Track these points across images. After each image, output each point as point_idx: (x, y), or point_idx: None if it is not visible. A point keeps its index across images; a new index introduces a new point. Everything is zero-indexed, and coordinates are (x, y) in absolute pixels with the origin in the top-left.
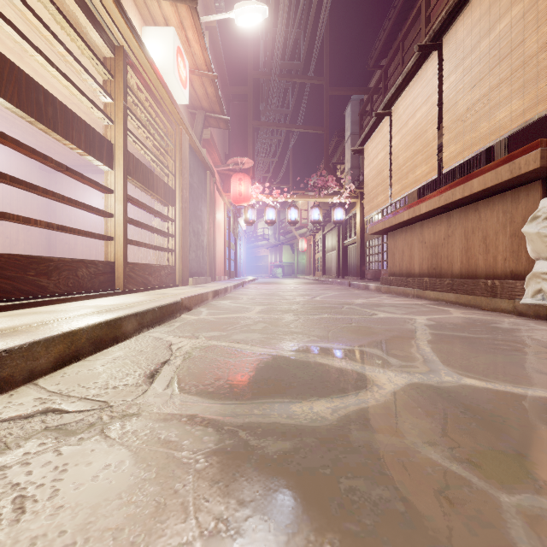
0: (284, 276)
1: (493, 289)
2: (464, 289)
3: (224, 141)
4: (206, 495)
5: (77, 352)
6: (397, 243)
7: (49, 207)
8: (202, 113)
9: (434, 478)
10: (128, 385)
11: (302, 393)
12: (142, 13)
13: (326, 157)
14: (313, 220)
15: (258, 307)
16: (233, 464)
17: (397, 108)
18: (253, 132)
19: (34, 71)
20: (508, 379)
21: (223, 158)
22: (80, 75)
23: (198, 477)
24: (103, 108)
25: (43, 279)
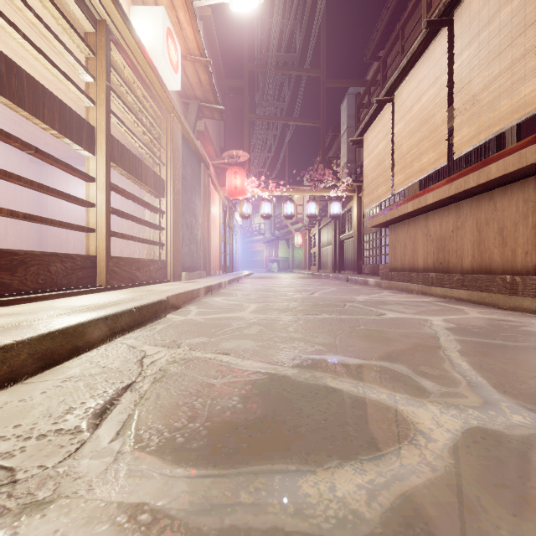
0: (279, 271)
1: (513, 286)
2: (477, 285)
3: (219, 134)
4: None
5: (12, 373)
6: (399, 236)
7: (39, 200)
8: (196, 102)
9: None
10: (62, 430)
11: (314, 450)
12: None
13: (322, 150)
14: (309, 214)
15: (253, 305)
16: None
17: (399, 93)
18: (249, 125)
19: (14, 52)
20: None
21: (218, 152)
22: (63, 57)
23: None
24: None
25: (4, 276)
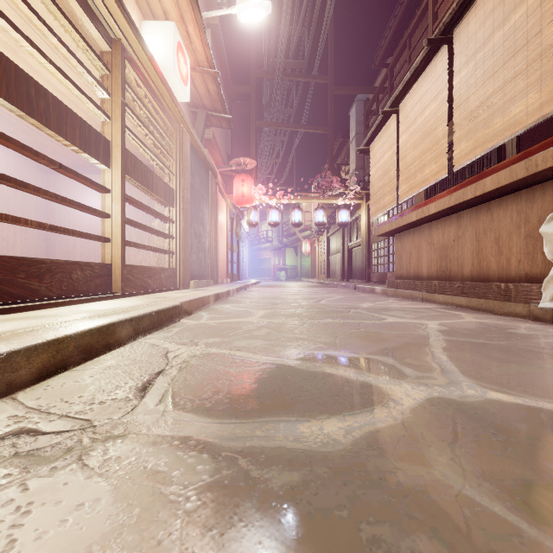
0: (287, 279)
1: (507, 292)
2: (475, 292)
3: (226, 141)
4: (196, 548)
5: (64, 361)
6: (405, 245)
7: (47, 208)
8: (204, 112)
9: (475, 523)
10: (116, 399)
11: (310, 410)
12: (141, 7)
13: (330, 158)
14: (317, 221)
15: (261, 311)
16: (231, 503)
17: (404, 105)
18: (256, 132)
19: (29, 66)
20: (539, 393)
21: (225, 159)
22: (77, 71)
23: (188, 522)
24: (102, 105)
25: (34, 282)
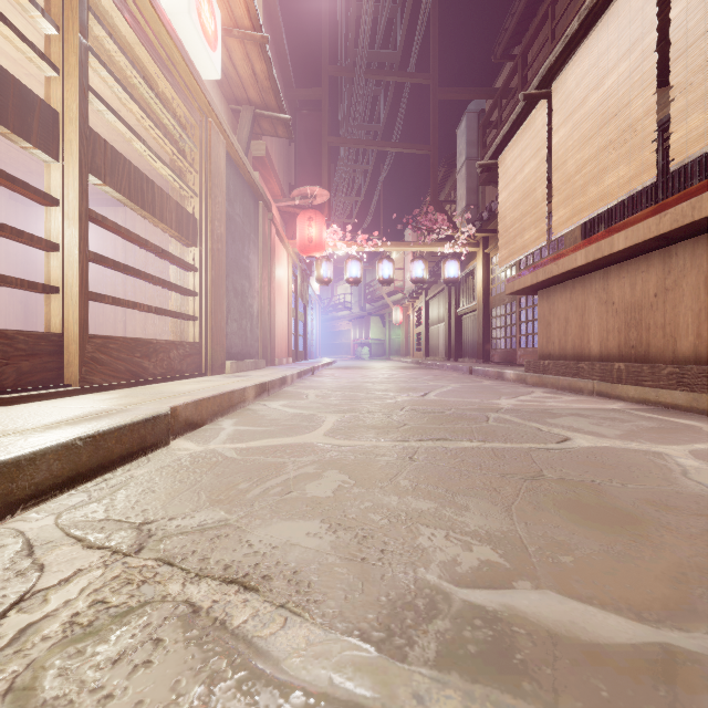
0: (371, 358)
1: None
2: None
3: (288, 167)
4: None
5: None
6: (556, 306)
7: (25, 256)
8: (250, 109)
9: None
10: None
11: None
12: None
13: (433, 188)
14: (414, 277)
15: (331, 417)
16: None
17: (562, 81)
18: (329, 154)
19: None
20: None
21: (287, 191)
22: (26, 13)
23: None
24: None
25: None
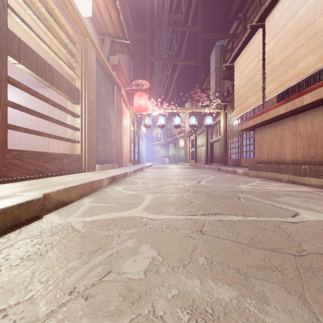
0: (170, 163)
1: None
2: None
3: (130, 71)
4: None
5: None
6: (265, 136)
7: None
8: (109, 38)
9: None
10: None
11: None
12: None
13: (199, 81)
14: (191, 124)
15: (149, 196)
16: None
17: (271, 17)
18: (150, 65)
19: None
20: None
21: (129, 83)
22: None
23: None
24: None
25: None
